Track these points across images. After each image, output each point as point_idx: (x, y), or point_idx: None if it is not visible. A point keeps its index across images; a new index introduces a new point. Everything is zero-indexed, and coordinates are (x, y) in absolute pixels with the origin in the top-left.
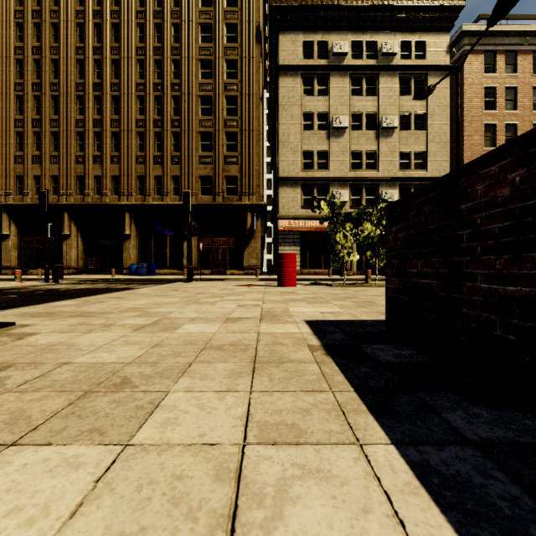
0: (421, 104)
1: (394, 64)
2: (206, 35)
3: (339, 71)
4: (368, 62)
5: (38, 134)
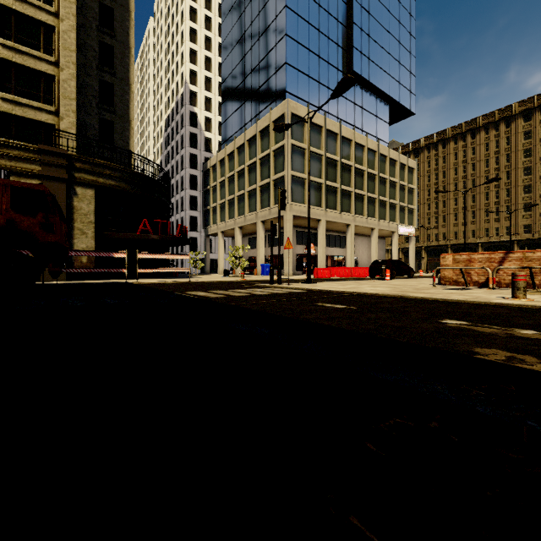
0: None
1: None
2: (527, 154)
3: None
4: None
5: (436, 217)
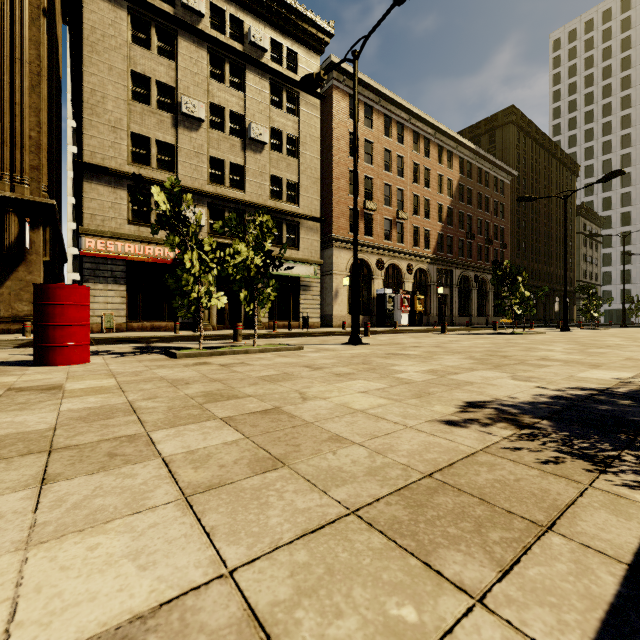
0: (293, 125)
1: (264, 62)
2: None
3: (192, 35)
4: (232, 43)
5: None
